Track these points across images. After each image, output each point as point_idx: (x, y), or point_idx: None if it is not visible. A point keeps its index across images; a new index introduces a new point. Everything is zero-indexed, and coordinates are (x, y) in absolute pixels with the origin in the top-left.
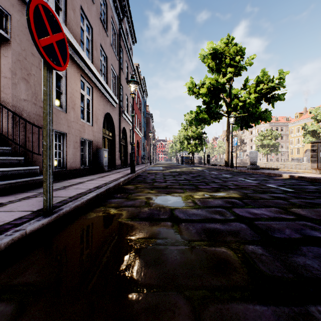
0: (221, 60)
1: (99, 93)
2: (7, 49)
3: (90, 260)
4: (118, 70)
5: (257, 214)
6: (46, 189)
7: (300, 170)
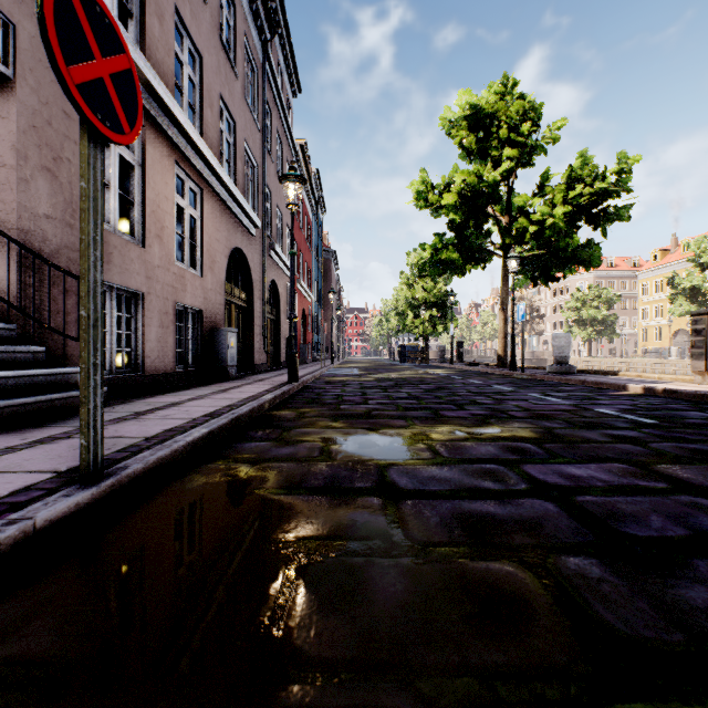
0: (490, 131)
1: (217, 203)
2: (8, 102)
3: (186, 595)
4: (259, 154)
5: (580, 478)
6: (87, 422)
7: (667, 375)
